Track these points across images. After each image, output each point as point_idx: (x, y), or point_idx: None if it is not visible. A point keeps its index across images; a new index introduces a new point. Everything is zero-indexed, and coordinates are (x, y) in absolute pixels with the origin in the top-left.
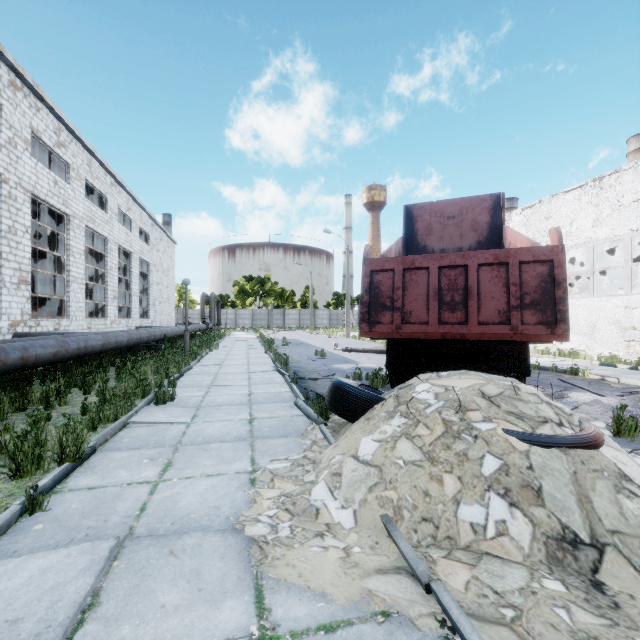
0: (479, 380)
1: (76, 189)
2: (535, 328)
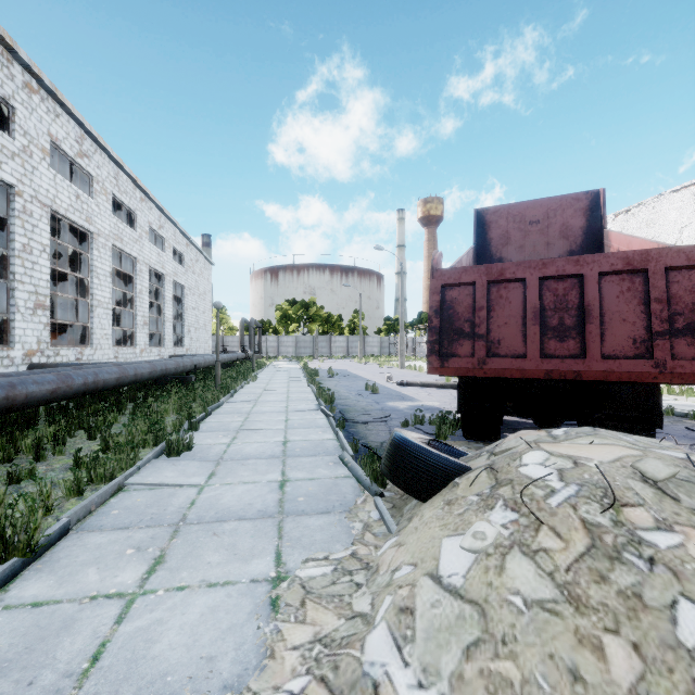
0: (629, 449)
1: (101, 204)
2: (694, 365)
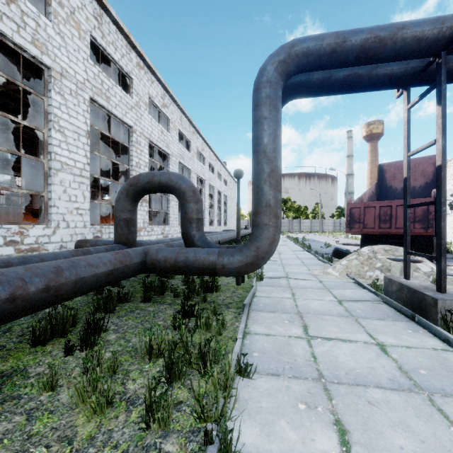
0: (385, 246)
1: (206, 167)
2: (419, 230)
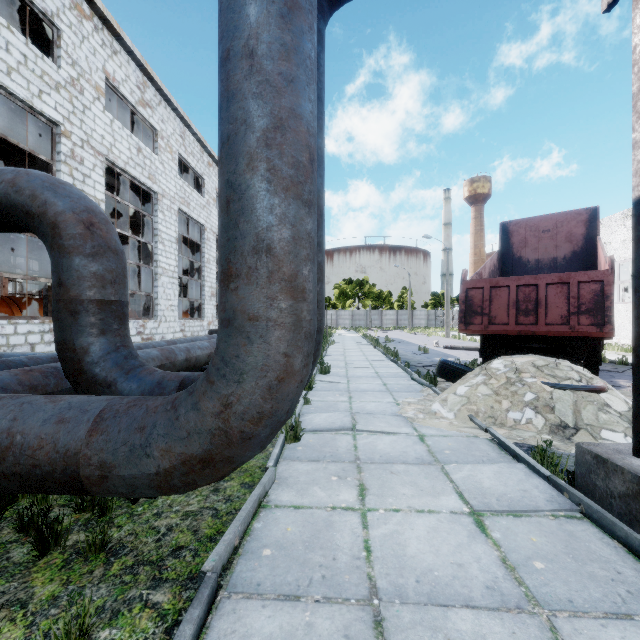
0: (534, 358)
1: None
2: (588, 328)
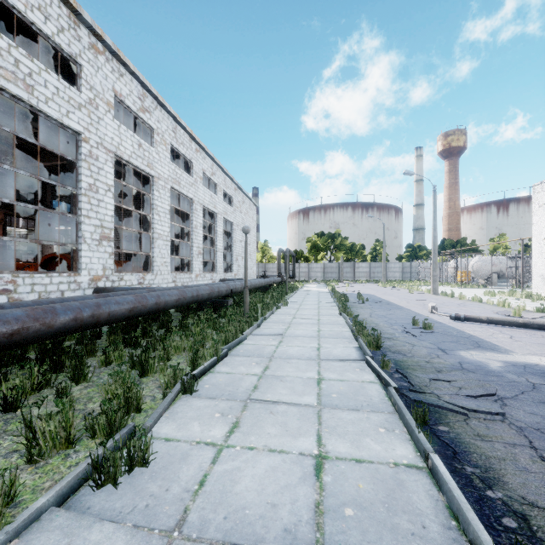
0: None
1: (161, 153)
2: None
